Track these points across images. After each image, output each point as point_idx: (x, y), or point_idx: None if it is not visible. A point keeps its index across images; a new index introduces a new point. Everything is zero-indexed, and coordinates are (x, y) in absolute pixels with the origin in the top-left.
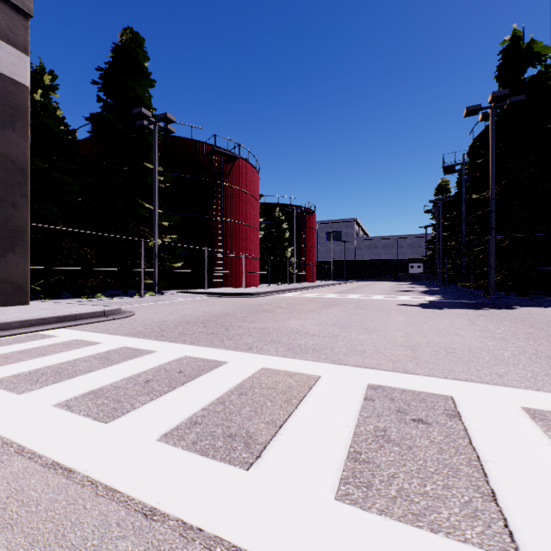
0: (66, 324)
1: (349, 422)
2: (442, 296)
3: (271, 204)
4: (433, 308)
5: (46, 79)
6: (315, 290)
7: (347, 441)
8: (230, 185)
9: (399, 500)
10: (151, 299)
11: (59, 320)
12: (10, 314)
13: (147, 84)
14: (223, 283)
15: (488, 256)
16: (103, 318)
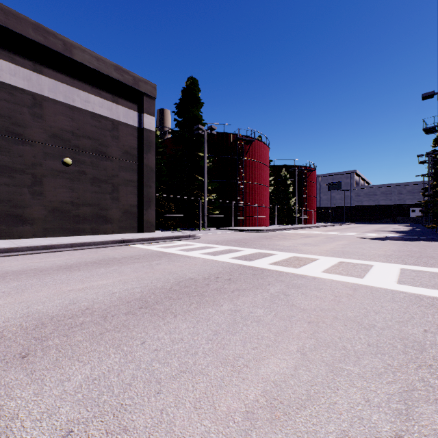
0: (178, 239)
1: (279, 259)
2: (404, 234)
3: (279, 166)
4: (378, 240)
5: None
6: (309, 229)
7: (276, 261)
8: (248, 159)
9: (280, 265)
10: (204, 232)
11: (175, 238)
12: (156, 235)
13: (200, 107)
14: (244, 224)
15: None
16: (190, 238)
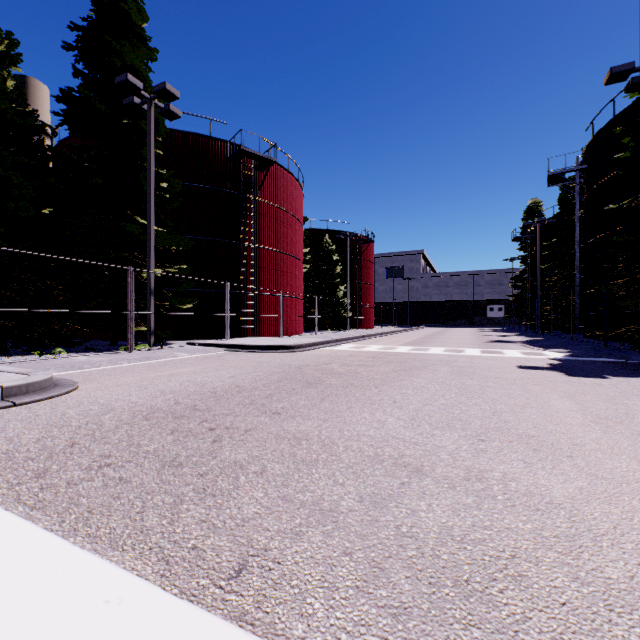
0: None
1: None
2: (567, 351)
3: (319, 230)
4: (587, 375)
5: (2, 44)
6: (377, 340)
7: None
8: (263, 200)
9: None
10: (137, 355)
11: None
12: None
13: (144, 52)
14: (254, 331)
15: None
16: None
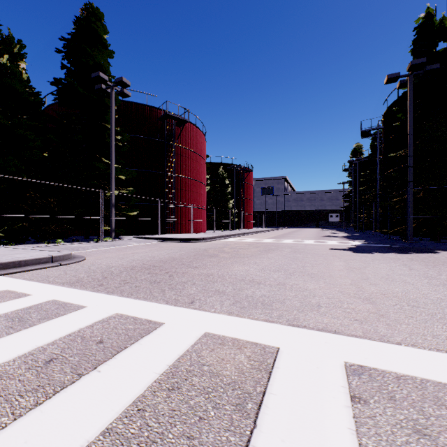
0: (7, 271)
1: None
2: (364, 241)
3: (216, 163)
4: (363, 252)
5: (15, 48)
6: (253, 235)
7: None
8: (180, 145)
9: None
10: (107, 244)
11: (1, 267)
12: None
13: (106, 54)
14: (174, 230)
15: (407, 206)
16: (50, 264)
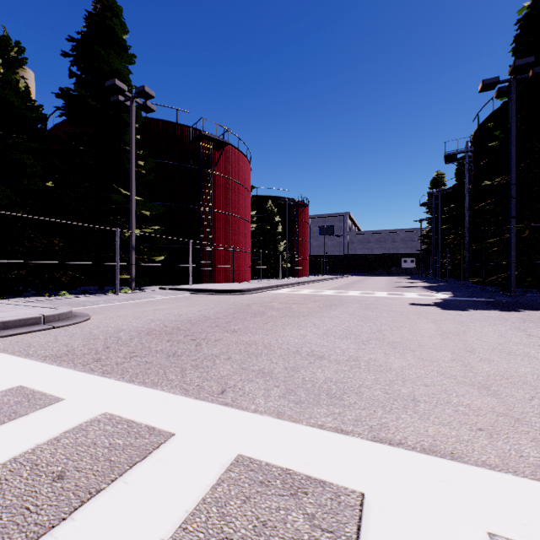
0: None
1: None
2: (452, 293)
3: (263, 196)
4: (455, 309)
5: (12, 51)
6: (310, 286)
7: None
8: (219, 174)
9: None
10: (124, 297)
11: None
12: None
13: (125, 58)
14: (211, 278)
15: (509, 248)
16: (40, 326)
